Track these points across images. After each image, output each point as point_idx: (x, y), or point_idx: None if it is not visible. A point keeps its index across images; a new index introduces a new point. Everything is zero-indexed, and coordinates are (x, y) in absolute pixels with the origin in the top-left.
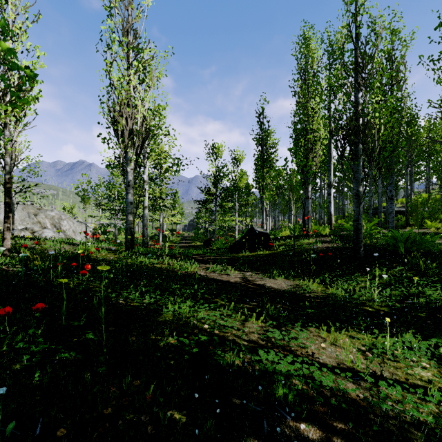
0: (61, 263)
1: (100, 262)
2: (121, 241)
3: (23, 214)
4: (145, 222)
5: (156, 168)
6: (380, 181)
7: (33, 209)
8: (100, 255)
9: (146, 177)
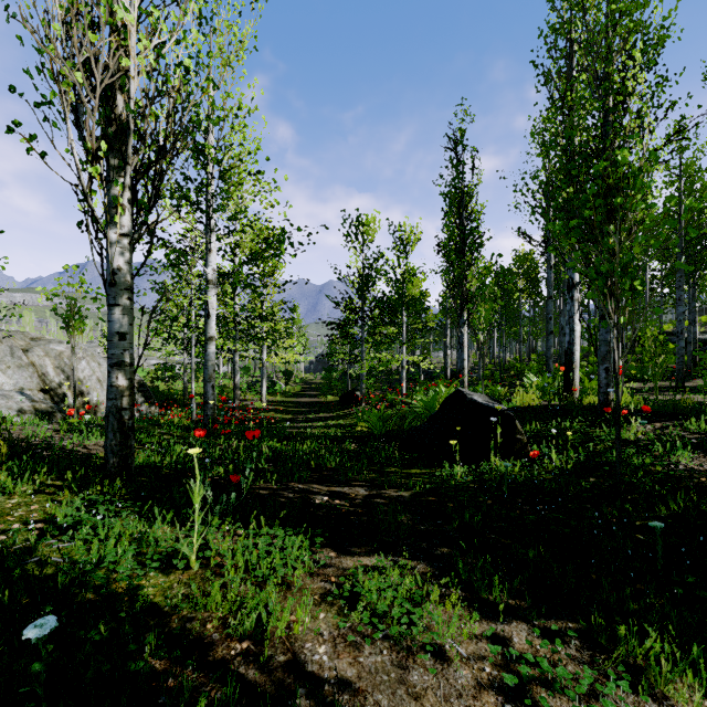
0: None
1: None
2: (197, 393)
3: (1, 349)
4: (209, 371)
5: (255, 263)
6: None
7: (23, 340)
8: None
9: (212, 271)
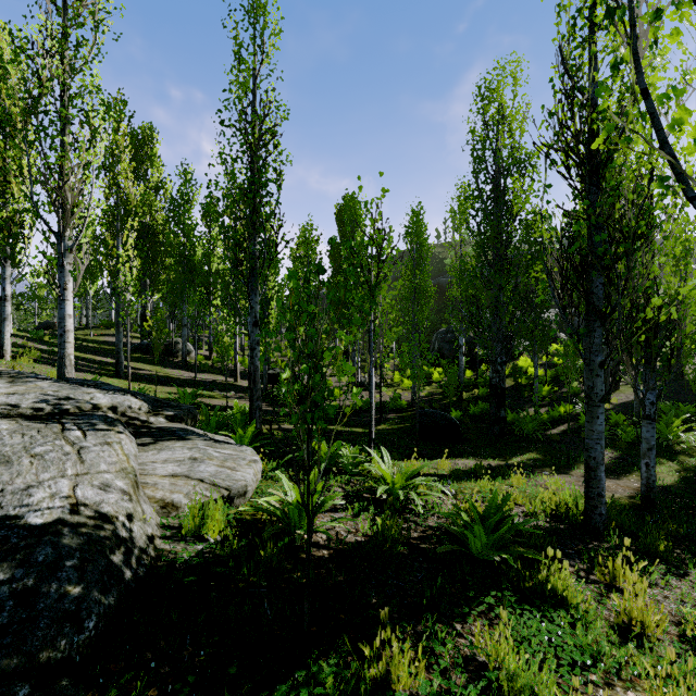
0: None
1: None
2: None
3: None
4: None
5: None
6: None
7: None
8: None
9: None
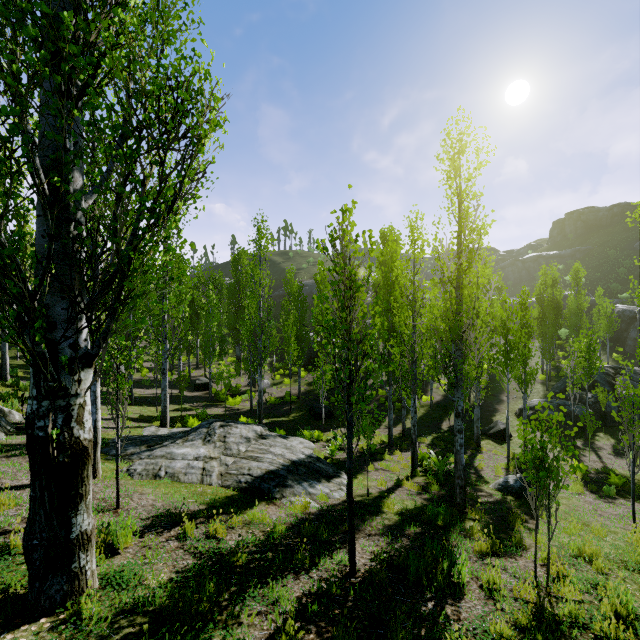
0: None
1: None
2: None
3: None
4: None
5: None
6: None
7: None
8: None
9: None
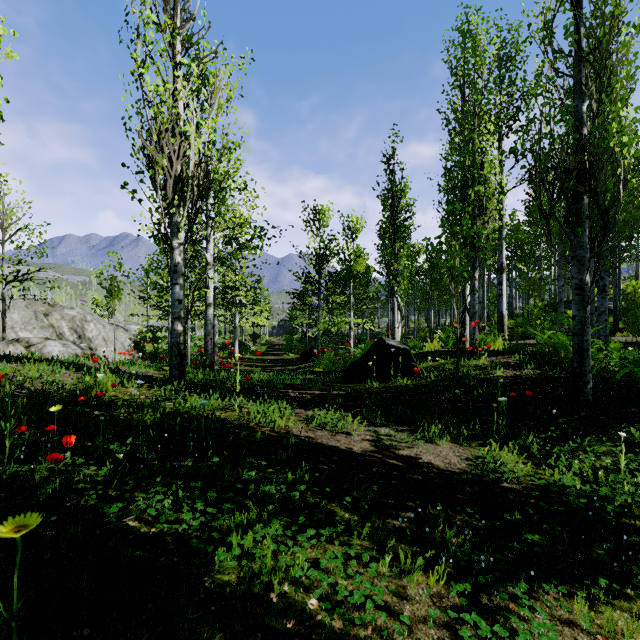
0: (9, 436)
1: (118, 410)
2: None
3: (27, 314)
4: (208, 328)
5: (229, 243)
6: (592, 263)
7: (43, 306)
8: (123, 393)
9: (210, 256)
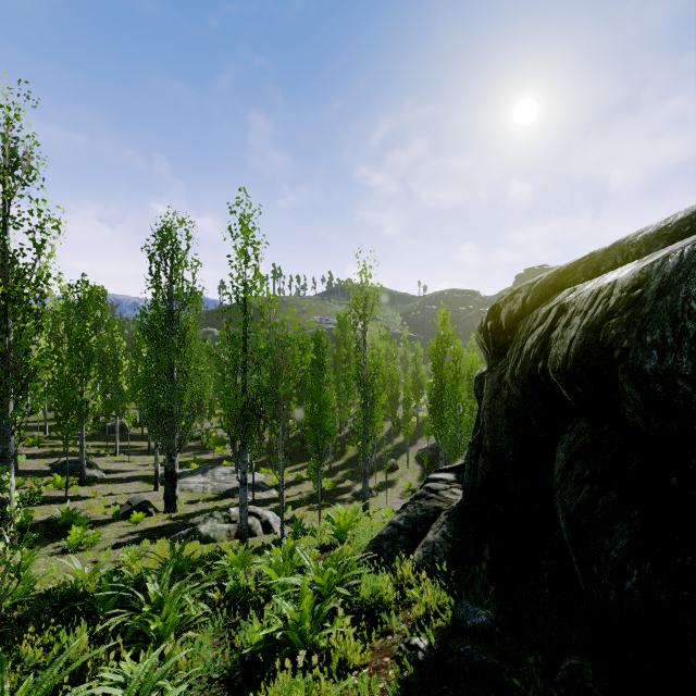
0: None
1: None
2: None
3: None
4: None
5: None
6: None
7: None
8: None
9: None
